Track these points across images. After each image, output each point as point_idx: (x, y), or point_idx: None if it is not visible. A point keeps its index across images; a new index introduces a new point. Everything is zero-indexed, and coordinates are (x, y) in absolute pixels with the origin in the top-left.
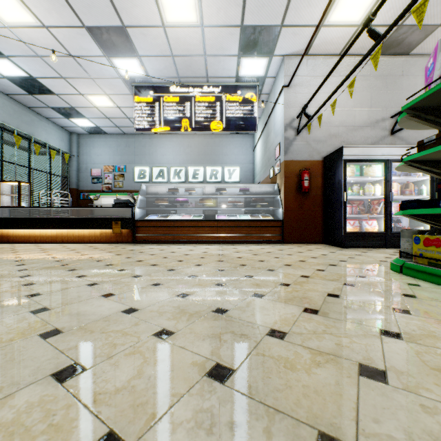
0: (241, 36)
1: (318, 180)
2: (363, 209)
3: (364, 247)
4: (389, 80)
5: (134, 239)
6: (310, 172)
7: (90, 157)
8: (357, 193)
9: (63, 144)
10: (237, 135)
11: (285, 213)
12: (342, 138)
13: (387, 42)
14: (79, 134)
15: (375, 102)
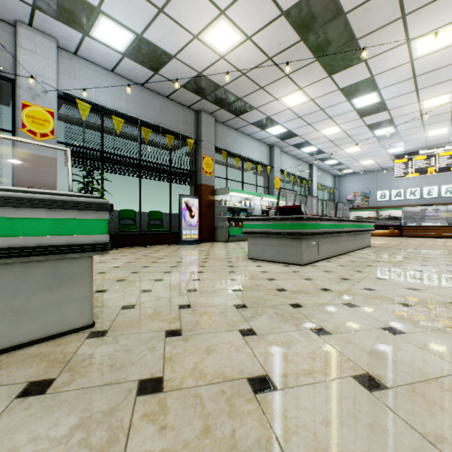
0: None
1: None
2: None
3: None
4: None
5: (401, 235)
6: None
7: (345, 188)
8: None
9: (332, 184)
10: None
11: None
12: None
13: None
14: (338, 176)
15: None
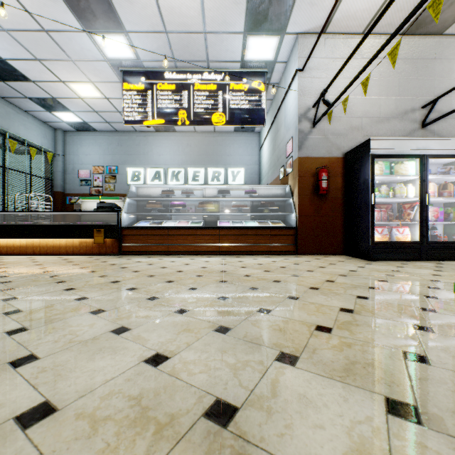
0: (248, 7)
1: (338, 180)
2: (391, 215)
3: (396, 260)
4: (420, 64)
5: (120, 250)
6: (328, 171)
7: (78, 157)
8: (386, 195)
9: (46, 141)
10: (241, 133)
11: (299, 219)
12: (365, 131)
13: (420, 17)
14: (65, 131)
15: (404, 89)
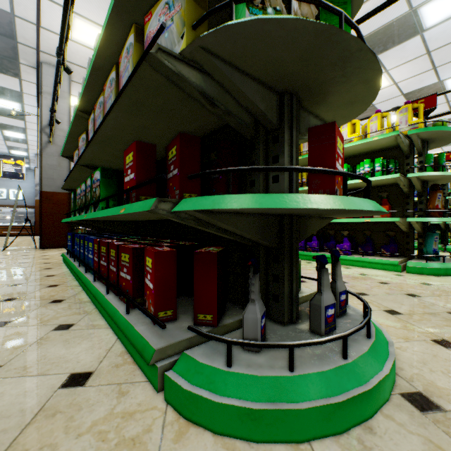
0: (8, 146)
1: None
2: None
3: None
4: None
5: None
6: None
7: None
8: None
9: None
10: None
11: (36, 222)
12: None
13: None
14: None
15: None
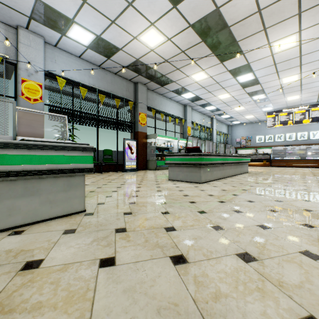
0: (318, 96)
1: None
2: None
3: None
4: None
5: (270, 165)
6: None
7: (235, 134)
8: None
9: (226, 131)
10: None
11: None
12: None
13: None
14: (230, 125)
15: None
